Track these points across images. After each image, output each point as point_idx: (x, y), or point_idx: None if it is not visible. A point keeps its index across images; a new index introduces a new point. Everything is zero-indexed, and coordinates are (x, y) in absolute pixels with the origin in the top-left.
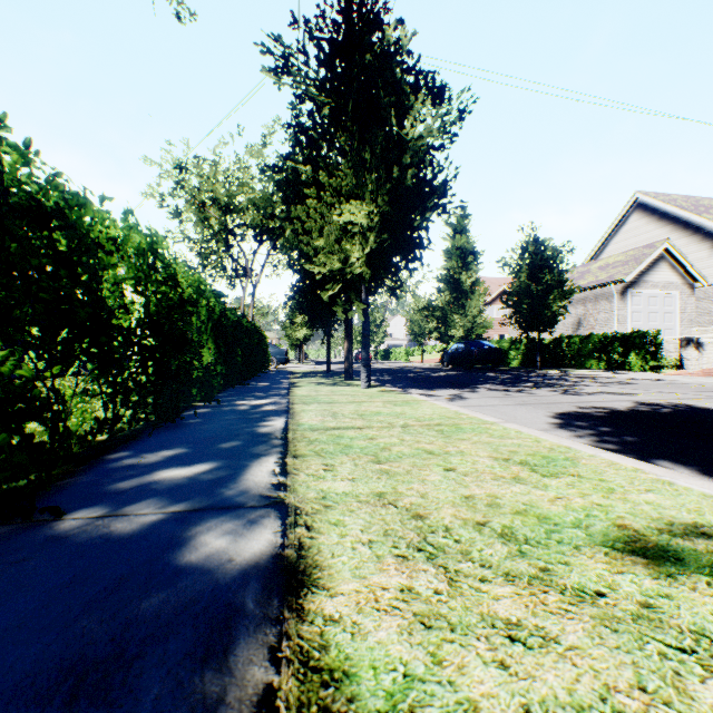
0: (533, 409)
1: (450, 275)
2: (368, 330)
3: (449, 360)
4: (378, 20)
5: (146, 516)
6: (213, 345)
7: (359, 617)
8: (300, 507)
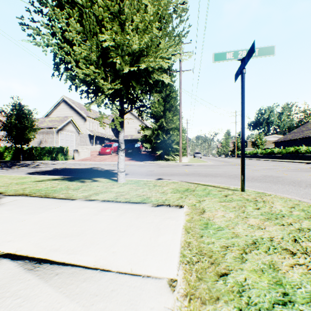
0: (20, 172)
1: None
2: None
3: None
4: None
5: None
6: None
7: None
8: None
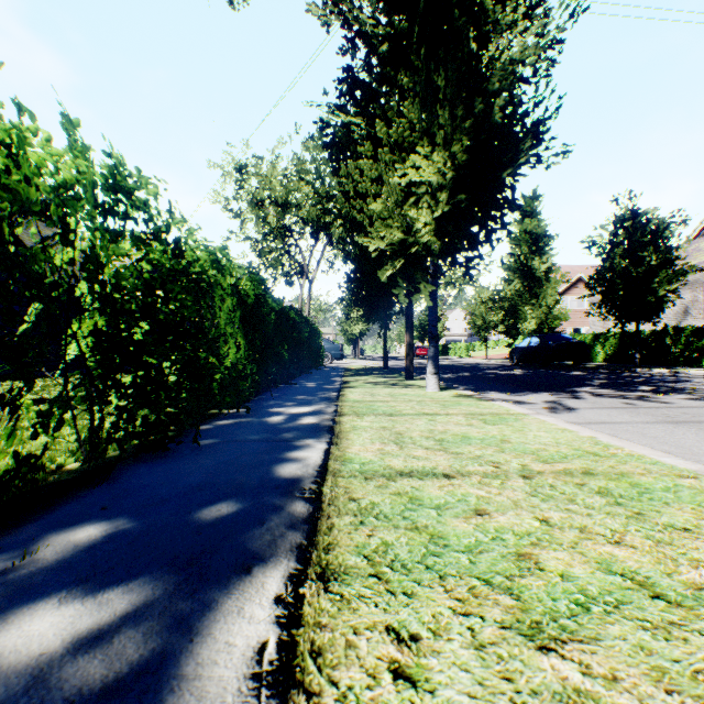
0: (702, 432)
1: (520, 262)
2: (435, 319)
3: (520, 356)
4: None
5: None
6: (242, 338)
7: None
8: None
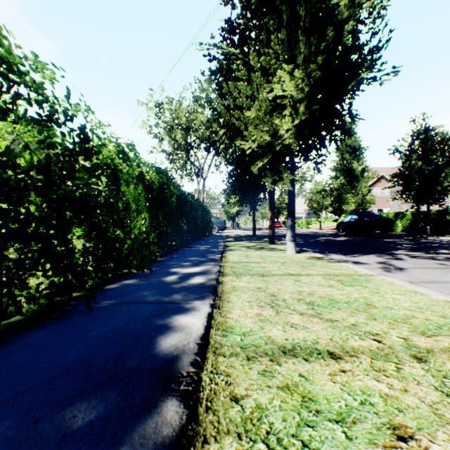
0: None
1: (344, 164)
2: (293, 201)
3: (344, 227)
4: None
5: None
6: (147, 214)
7: None
8: None
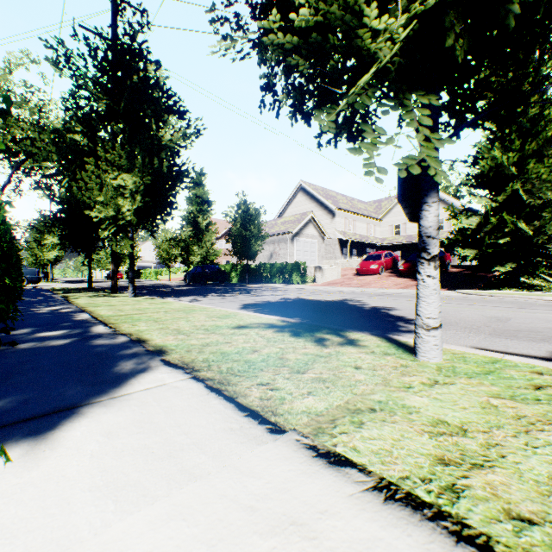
0: (234, 303)
1: (192, 217)
2: (134, 258)
3: (191, 278)
4: (143, 57)
5: (61, 341)
6: None
7: (164, 342)
8: (131, 333)
